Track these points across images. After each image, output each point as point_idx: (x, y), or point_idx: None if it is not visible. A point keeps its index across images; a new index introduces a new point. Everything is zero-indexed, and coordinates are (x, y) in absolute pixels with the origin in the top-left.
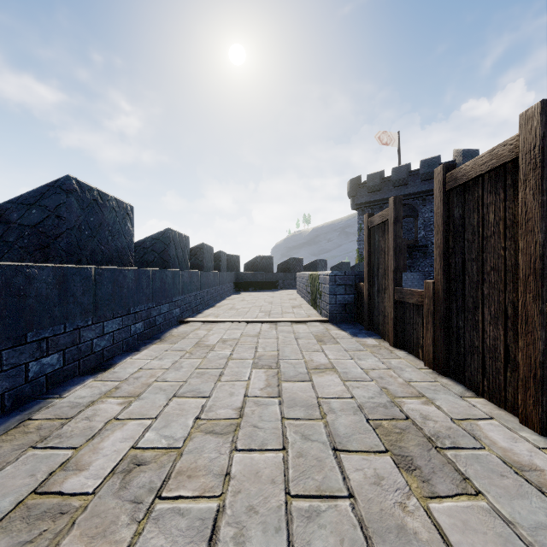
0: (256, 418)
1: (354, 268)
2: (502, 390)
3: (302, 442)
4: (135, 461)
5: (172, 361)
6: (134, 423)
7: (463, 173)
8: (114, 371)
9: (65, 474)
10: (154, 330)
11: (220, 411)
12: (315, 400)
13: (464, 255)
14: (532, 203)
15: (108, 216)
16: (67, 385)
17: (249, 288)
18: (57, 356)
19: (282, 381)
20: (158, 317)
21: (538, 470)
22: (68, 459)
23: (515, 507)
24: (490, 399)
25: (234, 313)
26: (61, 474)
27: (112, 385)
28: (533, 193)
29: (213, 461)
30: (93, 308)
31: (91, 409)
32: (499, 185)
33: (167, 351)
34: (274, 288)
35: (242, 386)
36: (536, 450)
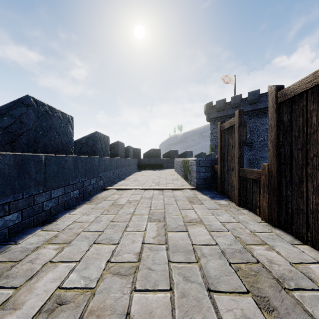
0: (150, 261)
1: (208, 156)
2: None
3: (184, 282)
4: (59, 299)
5: (95, 216)
6: (64, 265)
7: (291, 90)
8: (57, 223)
9: (4, 312)
10: (86, 194)
11: (125, 255)
12: (191, 246)
13: (291, 146)
14: None
15: (55, 122)
16: (24, 234)
17: (146, 168)
18: (17, 214)
19: (167, 231)
20: (89, 186)
21: None
22: (10, 296)
23: None
24: (313, 246)
25: (137, 183)
26: (1, 312)
27: (53, 234)
28: None
29: (117, 299)
30: (43, 182)
31: (35, 253)
32: None
33: (93, 209)
34: (161, 168)
35: (140, 235)
36: None
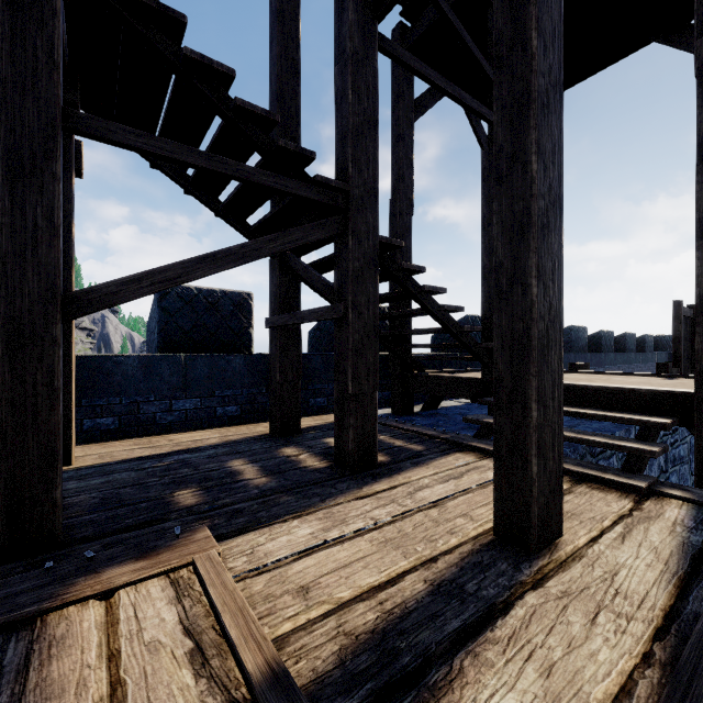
0: None
1: None
2: None
3: None
4: None
5: None
6: None
7: None
8: None
9: None
10: None
11: None
12: None
13: None
14: None
15: (579, 334)
16: None
17: None
18: None
19: None
20: None
21: None
22: None
23: None
24: None
25: None
26: None
27: None
28: None
29: None
30: None
31: None
32: None
33: None
34: None
35: None
36: None
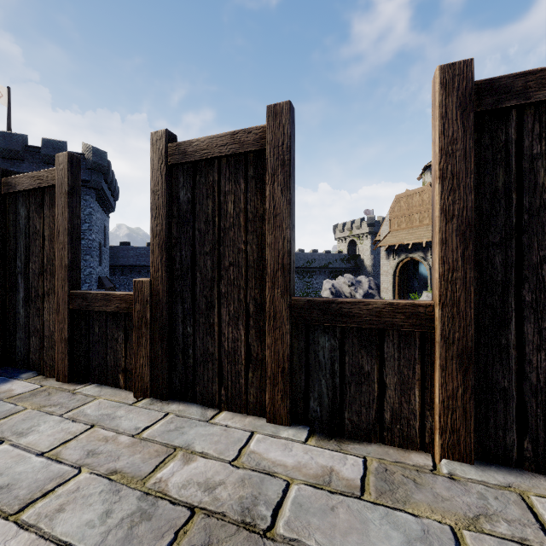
0: None
1: None
2: (243, 393)
3: None
4: None
5: None
6: None
7: (196, 148)
8: None
9: None
10: None
11: None
12: None
13: (195, 247)
14: (281, 199)
15: None
16: None
17: None
18: None
19: None
20: None
21: (324, 469)
22: None
23: (376, 545)
24: (229, 408)
25: None
26: None
27: None
28: (282, 189)
29: None
30: None
31: None
32: (240, 174)
33: None
34: None
35: None
36: (302, 446)
